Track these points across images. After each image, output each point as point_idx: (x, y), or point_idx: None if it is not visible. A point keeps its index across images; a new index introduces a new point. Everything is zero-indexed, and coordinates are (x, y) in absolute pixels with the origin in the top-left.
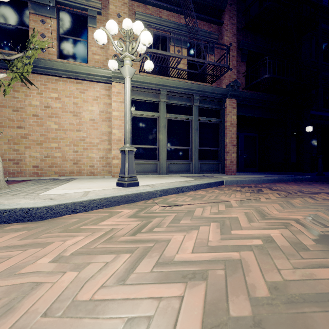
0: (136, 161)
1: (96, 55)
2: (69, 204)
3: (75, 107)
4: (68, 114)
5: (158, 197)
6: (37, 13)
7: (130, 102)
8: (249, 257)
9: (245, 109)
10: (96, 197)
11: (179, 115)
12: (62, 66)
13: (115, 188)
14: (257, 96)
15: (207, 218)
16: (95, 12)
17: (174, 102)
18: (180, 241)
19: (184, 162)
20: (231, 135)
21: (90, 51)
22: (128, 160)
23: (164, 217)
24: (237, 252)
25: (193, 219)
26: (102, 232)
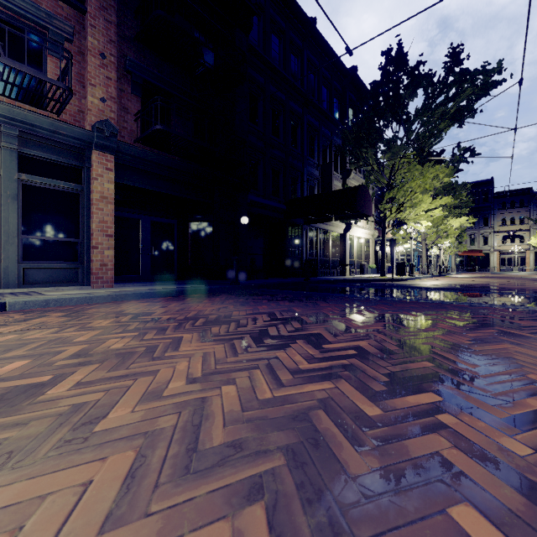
0: None
1: None
2: None
3: None
4: None
5: None
6: None
7: None
8: None
9: (139, 177)
10: None
11: None
12: None
13: None
14: (157, 158)
15: None
16: None
17: None
18: None
19: None
20: (102, 218)
21: None
22: None
23: None
24: None
25: None
26: None
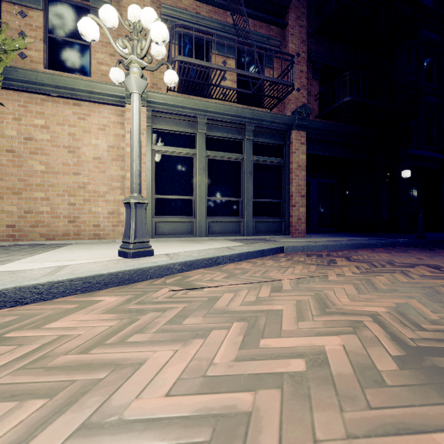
0: (163, 218)
1: (104, 65)
2: (11, 290)
3: (71, 139)
4: (60, 150)
5: (176, 274)
6: (14, 1)
7: (139, 130)
8: (270, 404)
9: (318, 146)
10: (65, 277)
11: (225, 153)
12: (50, 79)
13: (114, 260)
14: (334, 127)
15: (234, 312)
16: (101, 2)
17: (217, 134)
18: (160, 365)
19: (232, 220)
20: (298, 182)
21: (95, 59)
22: (136, 217)
23: (164, 310)
24: (251, 392)
25: (208, 315)
26: (35, 345)
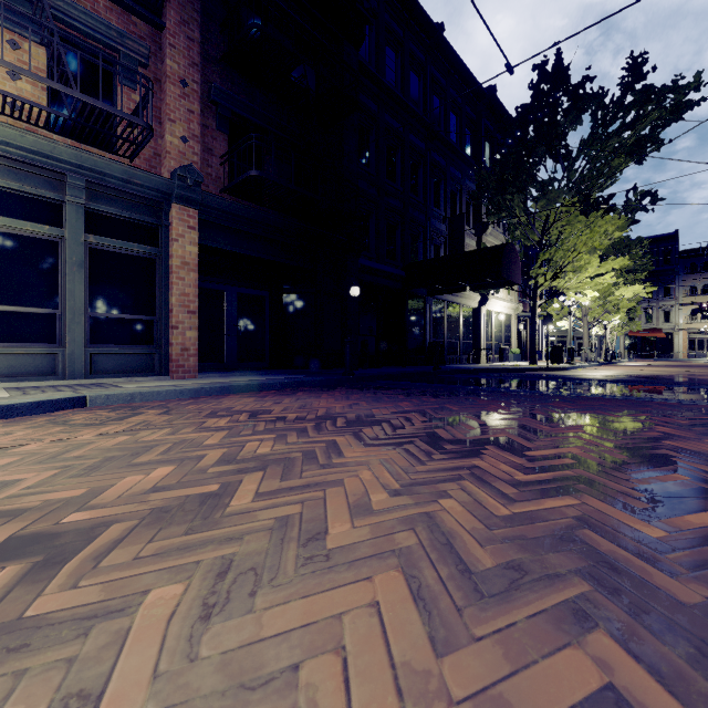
0: None
1: None
2: None
3: None
4: None
5: None
6: None
7: None
8: None
9: (226, 236)
10: None
11: (14, 220)
12: None
13: None
14: (249, 212)
15: None
16: None
17: None
18: None
19: (34, 350)
20: (183, 290)
21: None
22: None
23: None
24: None
25: None
26: None
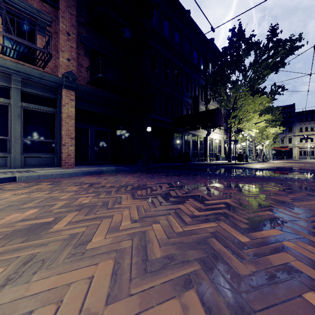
0: None
1: None
2: None
3: None
4: None
5: None
6: None
7: None
8: None
9: (88, 104)
10: None
11: None
12: None
13: None
14: (99, 93)
15: None
16: None
17: None
18: None
19: None
20: (68, 128)
21: None
22: None
23: None
24: None
25: None
26: None
